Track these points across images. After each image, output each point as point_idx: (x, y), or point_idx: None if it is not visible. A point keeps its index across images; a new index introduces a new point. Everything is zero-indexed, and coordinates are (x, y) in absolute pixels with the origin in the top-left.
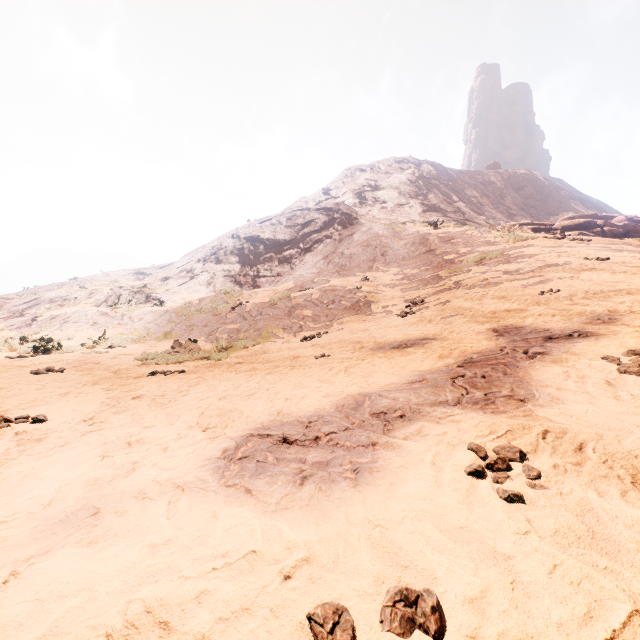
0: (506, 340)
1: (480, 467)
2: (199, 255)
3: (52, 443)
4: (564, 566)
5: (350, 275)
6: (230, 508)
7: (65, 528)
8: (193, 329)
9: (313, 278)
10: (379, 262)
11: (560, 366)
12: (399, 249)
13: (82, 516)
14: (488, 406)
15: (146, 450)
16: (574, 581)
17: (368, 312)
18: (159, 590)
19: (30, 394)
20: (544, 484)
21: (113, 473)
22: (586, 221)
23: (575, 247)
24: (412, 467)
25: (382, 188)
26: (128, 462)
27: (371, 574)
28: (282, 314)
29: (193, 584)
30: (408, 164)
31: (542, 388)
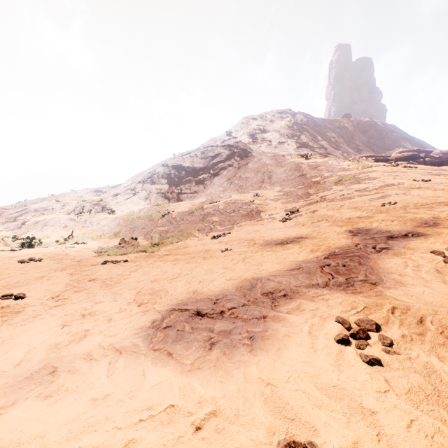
0: (359, 238)
1: (346, 336)
2: (139, 178)
3: (27, 315)
4: (419, 421)
5: (246, 192)
6: (155, 368)
7: (29, 384)
8: (135, 230)
9: (220, 194)
10: (266, 183)
11: (400, 258)
12: (280, 174)
13: (43, 374)
14: (349, 288)
15: (95, 320)
16: (428, 434)
17: (259, 218)
18: (96, 439)
19: (15, 277)
20: (396, 350)
21: (69, 339)
22: (412, 154)
23: (406, 172)
24: (294, 335)
25: (268, 131)
26: (81, 330)
27: (264, 426)
28: (198, 220)
29: (123, 434)
30: (286, 114)
31: (388, 274)
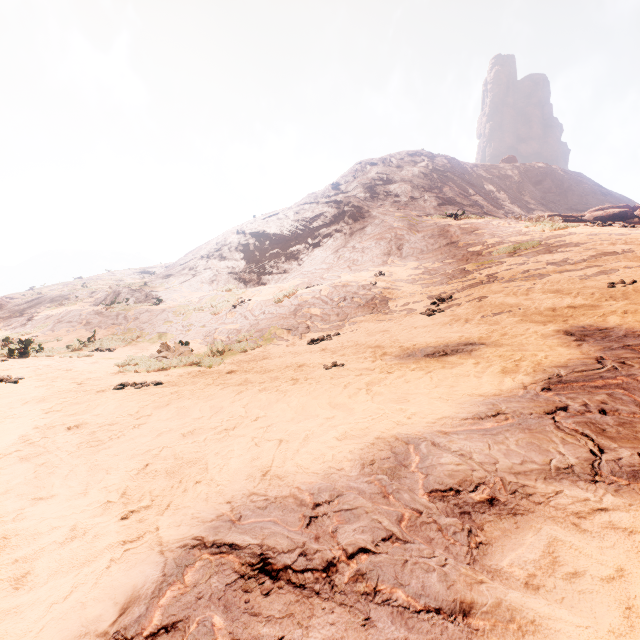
0: (596, 347)
1: None
2: (202, 252)
3: None
4: None
5: (363, 270)
6: None
7: None
8: (190, 330)
9: (322, 274)
10: (394, 256)
11: None
12: (416, 242)
13: None
14: None
15: None
16: None
17: (385, 310)
18: None
19: None
20: None
21: None
22: (622, 211)
23: (629, 234)
24: None
25: (394, 181)
26: None
27: None
28: (287, 313)
29: None
30: (421, 157)
31: None
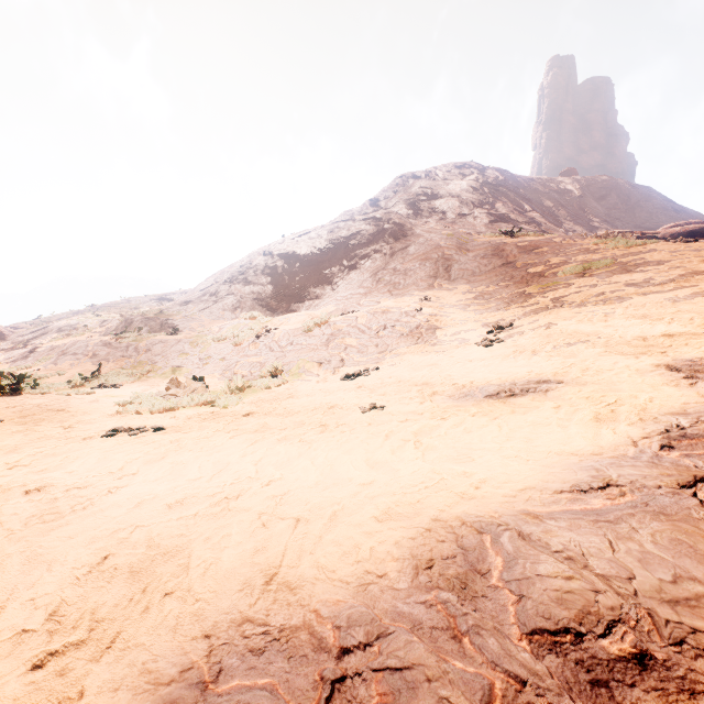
0: None
1: None
2: (225, 275)
3: None
4: None
5: (405, 295)
6: None
7: None
8: (207, 363)
9: (359, 300)
10: (442, 279)
11: None
12: (467, 262)
13: None
14: None
15: None
16: None
17: (433, 340)
18: None
19: None
20: None
21: None
22: (703, 227)
23: None
24: None
25: (440, 197)
26: None
27: None
28: (318, 344)
29: None
30: (470, 169)
31: None
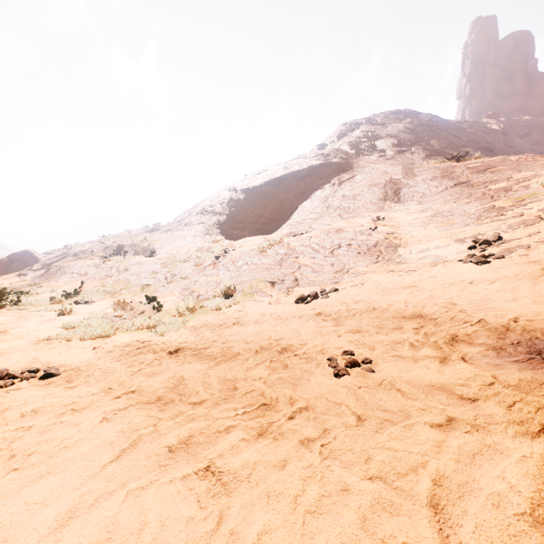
0: None
1: None
2: (197, 208)
3: None
4: None
5: (356, 216)
6: None
7: None
8: (171, 281)
9: (310, 224)
10: (391, 201)
11: None
12: (415, 185)
13: None
14: None
15: None
16: None
17: (396, 258)
18: None
19: None
20: None
21: None
22: None
23: None
24: None
25: (379, 137)
26: None
27: None
28: (272, 263)
29: None
30: (405, 114)
31: None
